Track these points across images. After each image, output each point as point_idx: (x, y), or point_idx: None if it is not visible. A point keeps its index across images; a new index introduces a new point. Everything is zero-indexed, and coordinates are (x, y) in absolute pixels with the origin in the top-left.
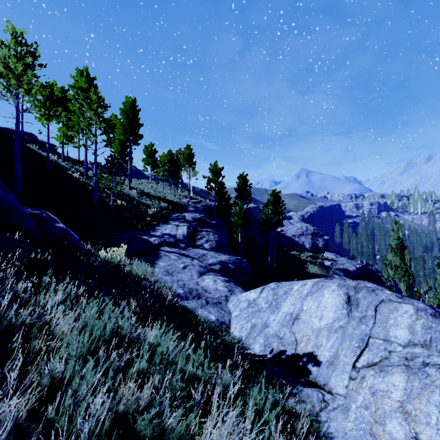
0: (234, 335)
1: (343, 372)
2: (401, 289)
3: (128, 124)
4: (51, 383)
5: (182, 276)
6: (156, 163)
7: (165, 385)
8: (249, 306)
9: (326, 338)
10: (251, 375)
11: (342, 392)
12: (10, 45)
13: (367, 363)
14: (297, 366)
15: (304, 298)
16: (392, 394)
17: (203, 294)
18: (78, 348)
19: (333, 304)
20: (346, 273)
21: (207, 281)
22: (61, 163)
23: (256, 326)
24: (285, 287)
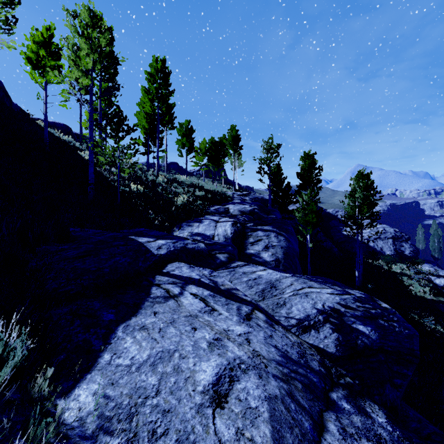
0: None
1: None
2: None
3: (156, 90)
4: None
5: None
6: (192, 145)
7: None
8: None
9: None
10: None
11: None
12: None
13: None
14: None
15: None
16: None
17: None
18: None
19: None
20: None
21: None
22: (75, 145)
23: None
24: None
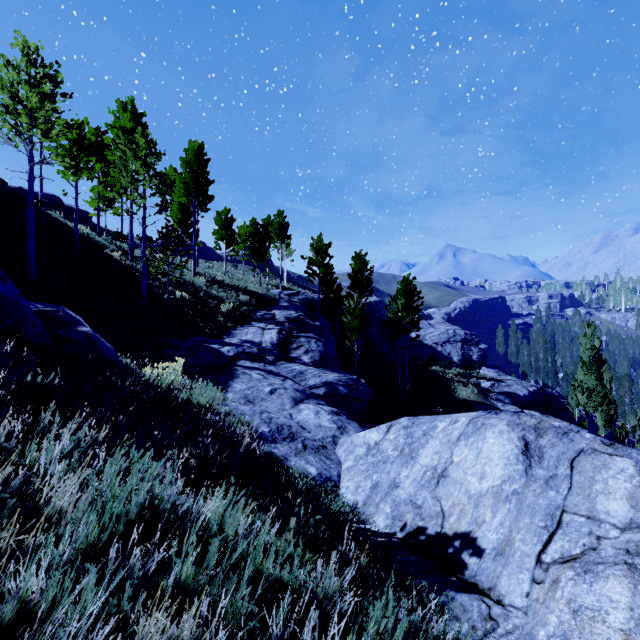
0: (345, 499)
1: (521, 570)
2: (598, 423)
3: (193, 180)
4: (16, 613)
5: (268, 405)
6: (233, 238)
7: (223, 605)
8: (369, 453)
9: (492, 510)
10: (372, 575)
11: (519, 603)
12: (20, 65)
13: (561, 556)
14: (444, 555)
15: (455, 442)
16: (608, 616)
17: (299, 434)
18: (77, 540)
19: (502, 454)
20: (513, 400)
21: (305, 413)
22: (96, 239)
23: (380, 485)
24: (424, 425)
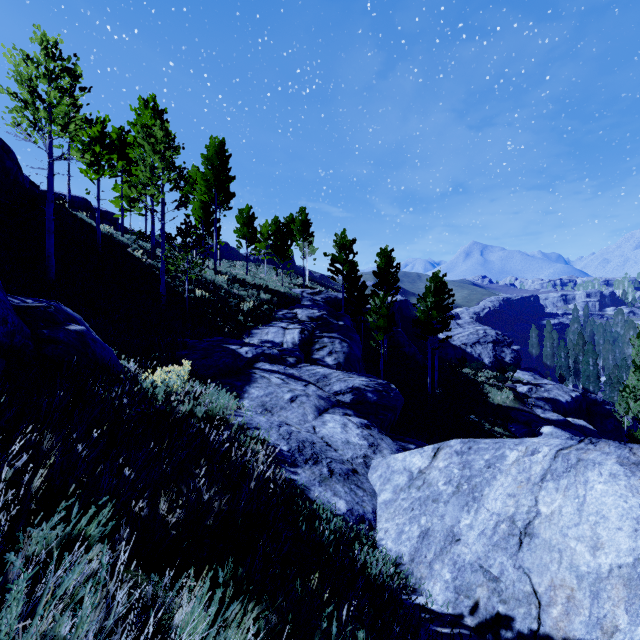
0: (385, 552)
1: None
2: None
3: (214, 177)
4: None
5: (288, 416)
6: (254, 236)
7: None
8: (412, 484)
9: (627, 610)
10: None
11: None
12: (39, 59)
13: None
14: None
15: (538, 483)
16: None
17: (324, 453)
18: None
19: (623, 511)
20: (554, 406)
21: (330, 426)
22: (119, 238)
23: (432, 534)
24: (487, 453)
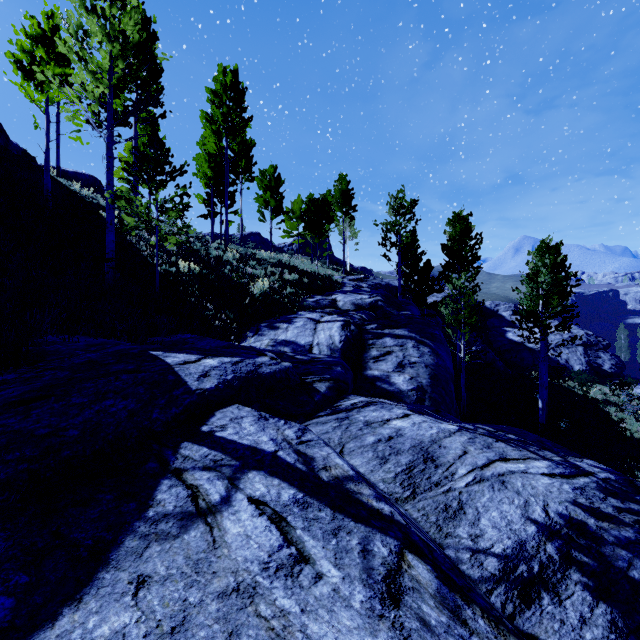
0: None
1: None
2: None
3: (223, 117)
4: None
5: None
6: (280, 203)
7: None
8: None
9: None
10: None
11: None
12: None
13: None
14: None
15: None
16: None
17: None
18: None
19: None
20: None
21: None
22: (99, 202)
23: None
24: None
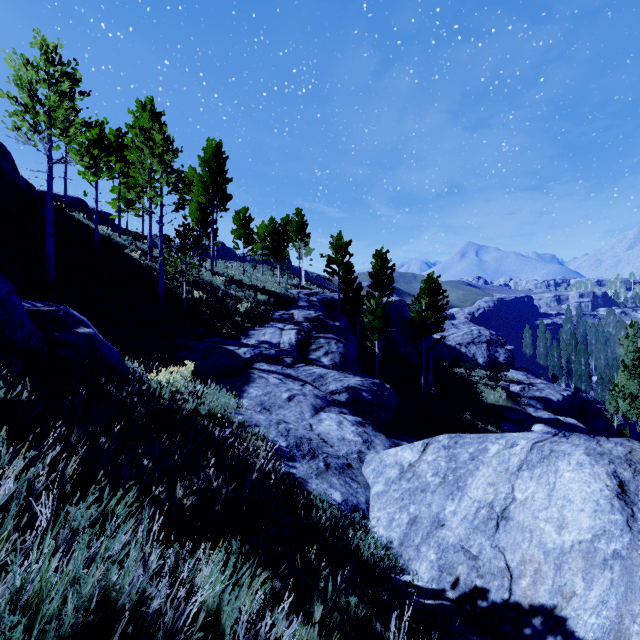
0: (377, 537)
1: None
2: None
3: (211, 179)
4: None
5: (286, 414)
6: (251, 237)
7: None
8: (403, 476)
9: (584, 578)
10: None
11: None
12: (39, 64)
13: None
14: (519, 636)
15: (515, 473)
16: None
17: (321, 449)
18: None
19: (586, 495)
20: (546, 405)
21: (326, 423)
22: (116, 239)
23: (419, 521)
24: (471, 446)
